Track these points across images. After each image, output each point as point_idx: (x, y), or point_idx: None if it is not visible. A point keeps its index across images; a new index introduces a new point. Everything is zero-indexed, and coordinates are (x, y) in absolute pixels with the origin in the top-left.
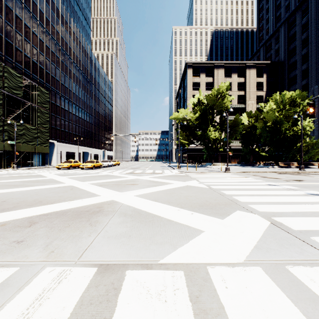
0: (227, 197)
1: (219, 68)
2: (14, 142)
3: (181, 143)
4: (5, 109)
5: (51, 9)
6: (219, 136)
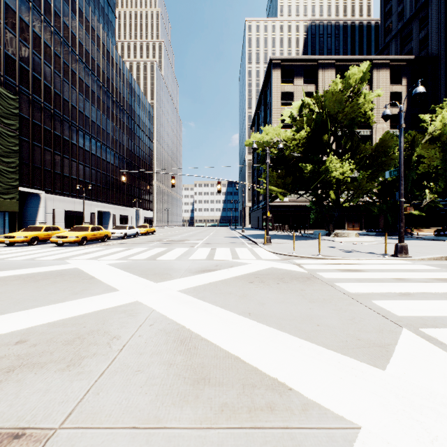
0: None
1: (326, 67)
2: None
3: (270, 190)
4: None
5: None
6: (347, 176)
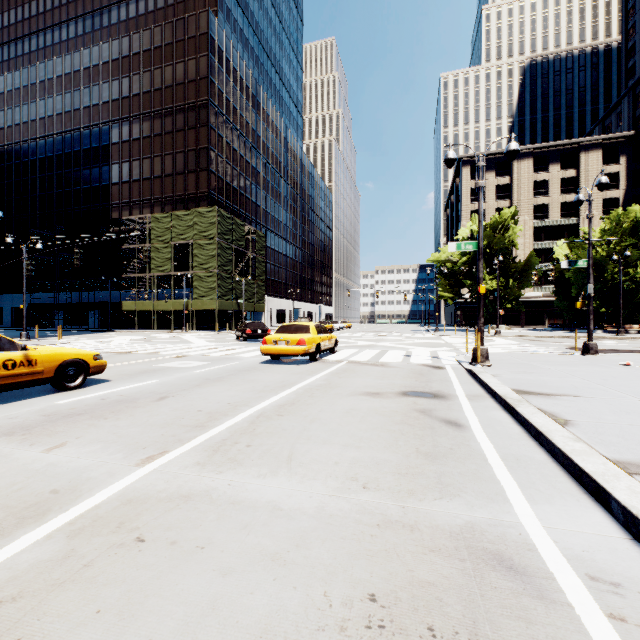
0: (450, 345)
1: (522, 158)
2: (243, 301)
3: (442, 297)
4: (233, 264)
5: (261, 121)
6: (500, 285)
